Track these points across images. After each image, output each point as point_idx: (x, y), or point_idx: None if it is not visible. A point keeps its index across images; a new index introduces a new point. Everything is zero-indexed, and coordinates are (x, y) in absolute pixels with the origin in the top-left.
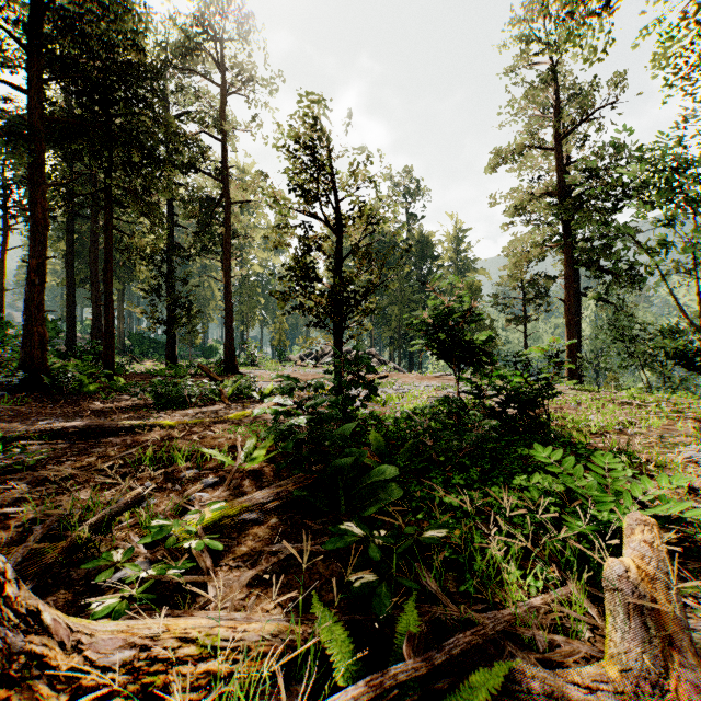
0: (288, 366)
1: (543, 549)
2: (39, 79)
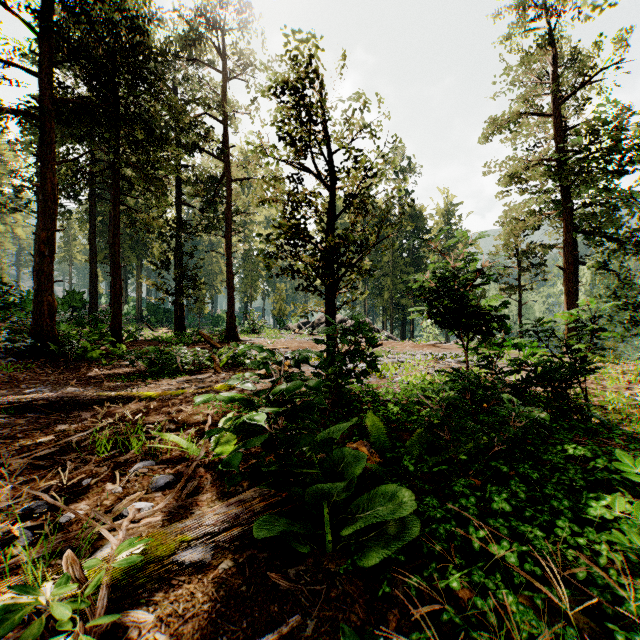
0: (286, 334)
1: None
2: (49, 61)
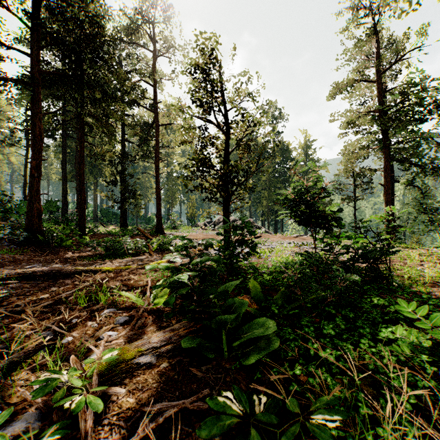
0: (196, 229)
1: (431, 418)
2: (37, 46)
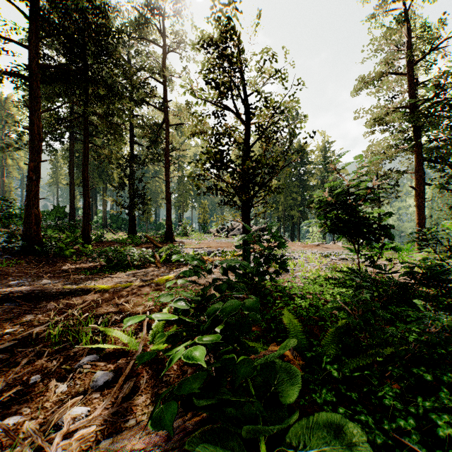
0: (209, 236)
1: None
2: (36, 37)
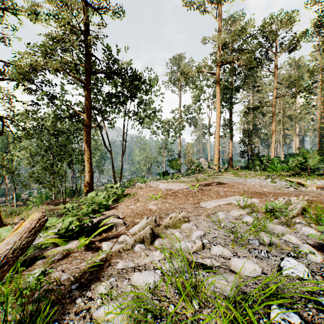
0: None
1: None
2: None
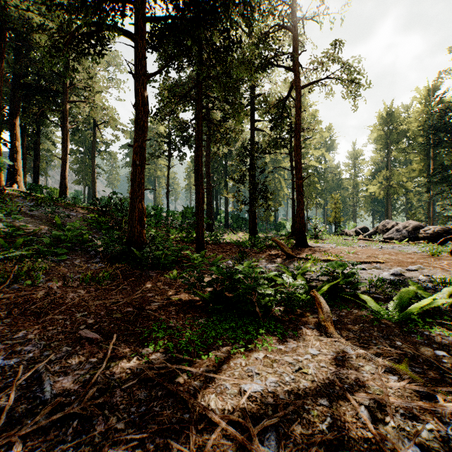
0: (349, 239)
1: None
2: None
